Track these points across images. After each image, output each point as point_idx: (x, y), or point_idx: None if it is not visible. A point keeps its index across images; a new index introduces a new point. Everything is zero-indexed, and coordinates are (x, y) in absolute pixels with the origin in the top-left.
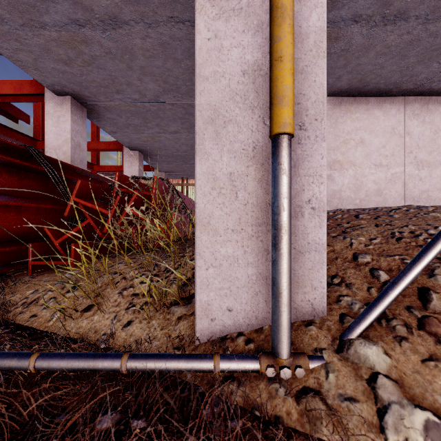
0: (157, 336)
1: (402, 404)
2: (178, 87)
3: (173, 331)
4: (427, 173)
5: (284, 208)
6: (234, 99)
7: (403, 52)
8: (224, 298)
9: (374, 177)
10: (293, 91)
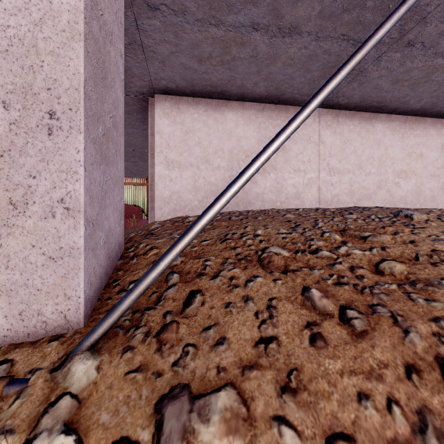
0: None
1: (52, 431)
2: None
3: None
4: (338, 179)
5: None
6: None
7: (306, 66)
8: None
9: (293, 181)
10: None
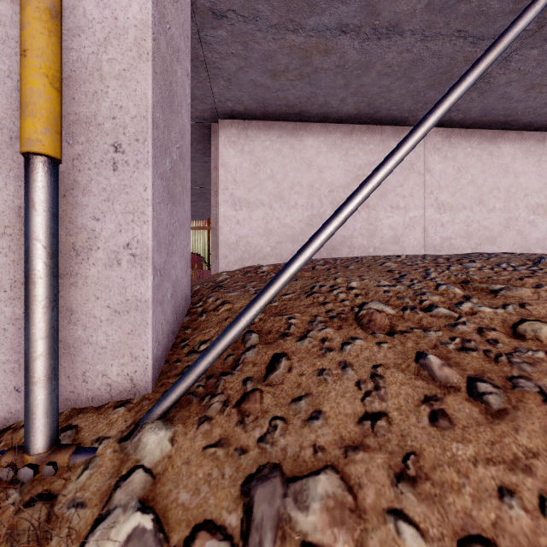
0: None
1: (127, 507)
2: None
3: None
4: (449, 217)
5: (31, 253)
6: None
7: (408, 74)
8: (11, 374)
9: (390, 221)
10: (51, 98)
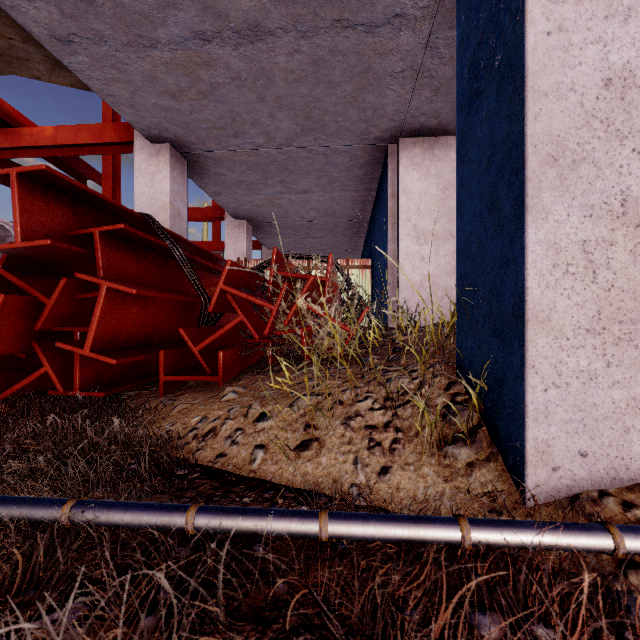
0: (445, 491)
1: None
2: (325, 124)
3: (480, 485)
4: None
5: None
6: (590, 125)
7: None
8: (574, 435)
9: None
10: None
